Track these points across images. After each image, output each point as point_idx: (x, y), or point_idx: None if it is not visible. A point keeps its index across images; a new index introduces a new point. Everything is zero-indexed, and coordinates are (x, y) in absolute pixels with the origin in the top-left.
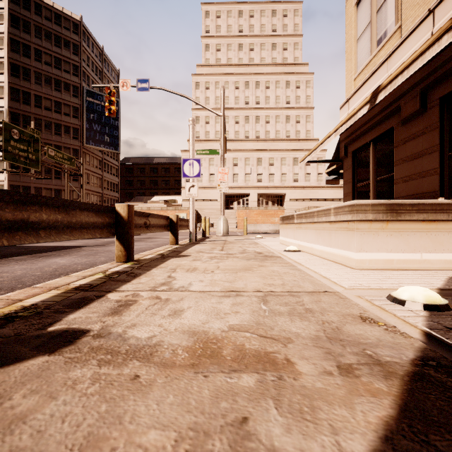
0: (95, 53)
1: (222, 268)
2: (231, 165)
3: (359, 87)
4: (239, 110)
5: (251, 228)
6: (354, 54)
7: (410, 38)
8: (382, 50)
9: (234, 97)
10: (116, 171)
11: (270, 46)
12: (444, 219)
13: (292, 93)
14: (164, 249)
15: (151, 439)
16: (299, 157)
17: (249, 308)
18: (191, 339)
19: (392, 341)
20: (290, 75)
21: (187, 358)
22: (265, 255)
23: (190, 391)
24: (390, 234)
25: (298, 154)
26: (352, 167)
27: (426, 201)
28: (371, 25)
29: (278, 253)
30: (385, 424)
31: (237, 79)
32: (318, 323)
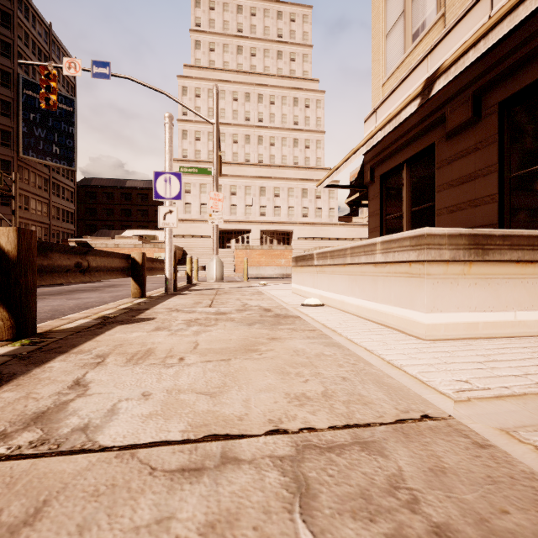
0: (38, 30)
1: (202, 347)
2: (228, 194)
3: (390, 94)
4: (238, 127)
5: (253, 272)
6: (383, 53)
7: (459, 26)
8: (419, 46)
9: (232, 110)
10: (70, 194)
11: (275, 54)
12: None
13: (301, 113)
14: (116, 306)
15: None
16: (308, 188)
17: None
18: None
19: None
20: (299, 91)
21: None
22: (276, 314)
23: None
24: (474, 283)
25: (307, 184)
26: (380, 194)
27: (522, 232)
28: (404, 16)
29: (295, 310)
30: None
31: (236, 88)
32: None
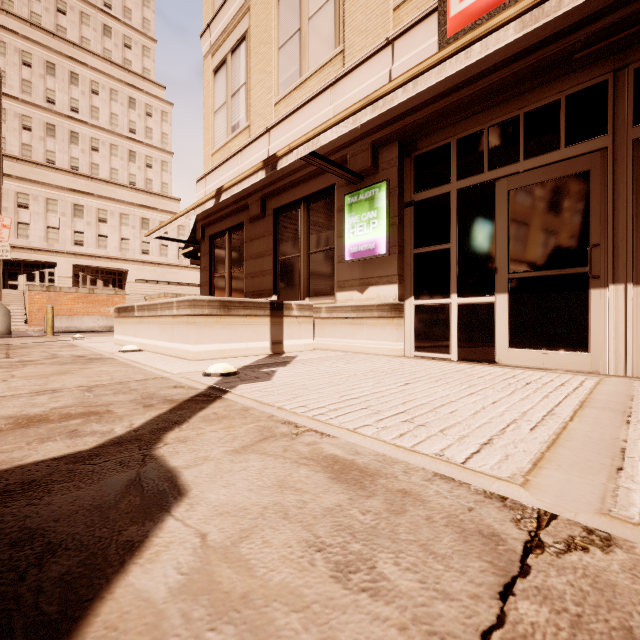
0: None
1: (20, 375)
2: (12, 205)
3: (216, 168)
4: (33, 107)
5: (62, 324)
6: (212, 127)
7: (255, 144)
8: (236, 139)
9: (21, 78)
10: None
11: (100, 27)
12: (262, 314)
13: (140, 120)
14: None
15: (7, 447)
16: (150, 218)
17: (72, 397)
18: (10, 420)
19: (186, 392)
20: (137, 90)
21: (14, 426)
22: (91, 358)
23: (27, 433)
24: (223, 327)
25: (149, 213)
26: (209, 253)
27: (250, 300)
28: (227, 106)
29: (110, 355)
30: (159, 414)
31: (28, 48)
32: (138, 394)
